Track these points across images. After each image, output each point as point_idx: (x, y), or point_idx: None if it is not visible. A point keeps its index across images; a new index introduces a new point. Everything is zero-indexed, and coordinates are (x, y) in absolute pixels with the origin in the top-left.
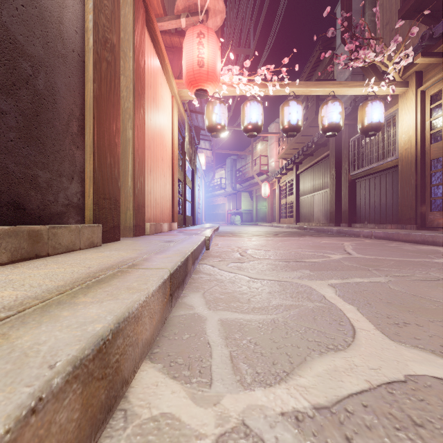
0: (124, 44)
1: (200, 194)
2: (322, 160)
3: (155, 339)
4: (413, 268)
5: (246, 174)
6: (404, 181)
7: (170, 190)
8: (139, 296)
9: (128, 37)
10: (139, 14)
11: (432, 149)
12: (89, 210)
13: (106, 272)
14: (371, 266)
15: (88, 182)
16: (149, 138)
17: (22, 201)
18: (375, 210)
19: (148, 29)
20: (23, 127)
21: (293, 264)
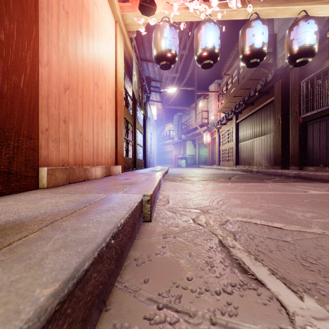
0: None
1: (152, 141)
2: (264, 108)
3: None
4: None
5: (189, 126)
6: None
7: (112, 127)
8: None
9: None
10: None
11: None
12: None
13: None
14: None
15: None
16: (61, 35)
17: None
18: None
19: None
20: None
21: None
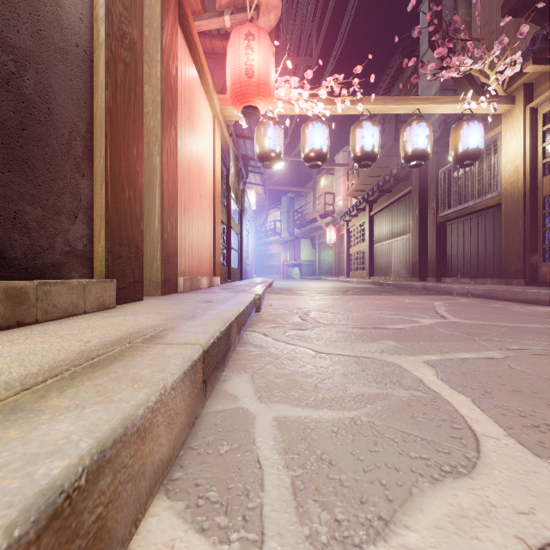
0: (149, 44)
1: (249, 241)
2: (403, 198)
3: (177, 454)
4: (534, 338)
5: (306, 215)
6: (509, 224)
7: (211, 234)
8: (148, 395)
9: (154, 34)
10: (169, 6)
11: (546, 182)
12: (100, 259)
13: (109, 349)
14: (476, 335)
15: (99, 222)
16: (182, 167)
17: (0, 246)
18: (471, 260)
19: (182, 27)
20: (2, 144)
21: (371, 331)
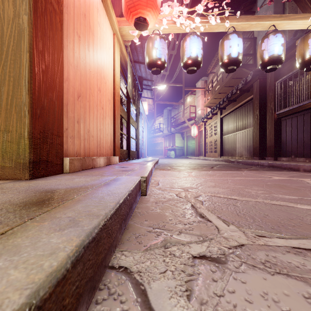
0: None
1: (143, 134)
2: (245, 104)
3: None
4: None
5: (178, 120)
6: None
7: (111, 124)
8: None
9: None
10: None
11: None
12: None
13: None
14: None
15: None
16: (75, 55)
17: None
18: (304, 144)
19: None
20: None
21: None
